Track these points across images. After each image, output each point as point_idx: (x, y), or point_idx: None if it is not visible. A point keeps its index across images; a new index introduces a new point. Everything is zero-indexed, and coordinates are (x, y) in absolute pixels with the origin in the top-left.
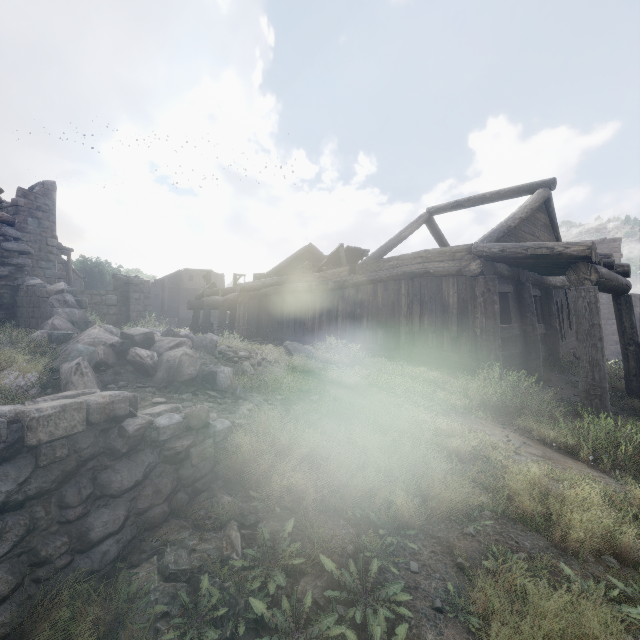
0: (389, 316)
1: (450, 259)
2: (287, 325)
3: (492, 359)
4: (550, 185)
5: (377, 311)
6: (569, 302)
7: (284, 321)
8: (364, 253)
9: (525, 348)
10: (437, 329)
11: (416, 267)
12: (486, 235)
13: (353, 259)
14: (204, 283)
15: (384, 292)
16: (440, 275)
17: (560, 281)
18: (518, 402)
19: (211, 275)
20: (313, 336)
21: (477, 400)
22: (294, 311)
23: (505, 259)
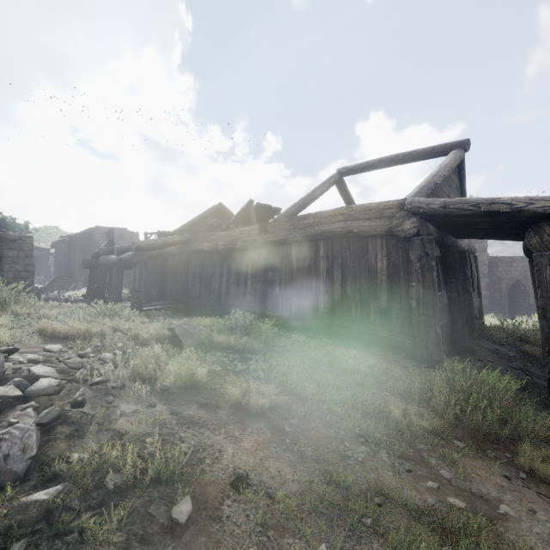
0: (305, 281)
1: (378, 217)
2: (192, 287)
3: (432, 337)
4: (465, 146)
5: (291, 275)
6: (472, 265)
7: (189, 283)
8: (275, 211)
9: (450, 317)
10: (362, 298)
11: (337, 226)
12: (415, 191)
13: (264, 217)
14: (118, 241)
15: (299, 254)
16: (366, 235)
17: (467, 244)
18: (500, 415)
19: (125, 233)
20: (220, 301)
21: (449, 418)
22: (199, 272)
23: (447, 217)
